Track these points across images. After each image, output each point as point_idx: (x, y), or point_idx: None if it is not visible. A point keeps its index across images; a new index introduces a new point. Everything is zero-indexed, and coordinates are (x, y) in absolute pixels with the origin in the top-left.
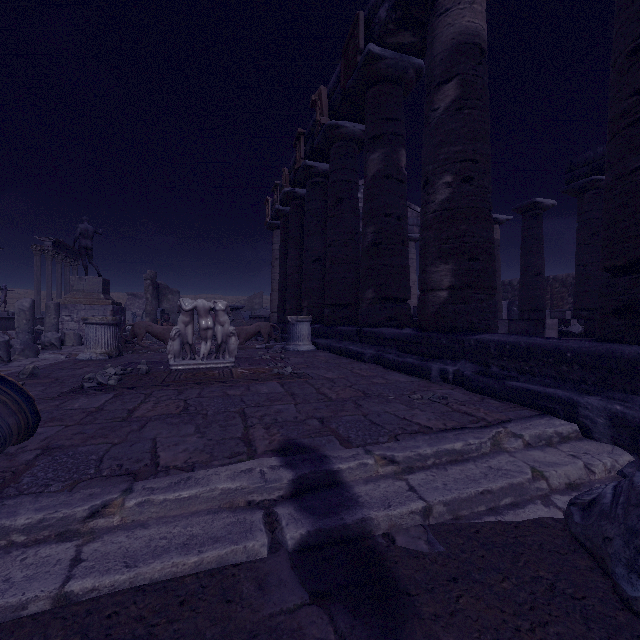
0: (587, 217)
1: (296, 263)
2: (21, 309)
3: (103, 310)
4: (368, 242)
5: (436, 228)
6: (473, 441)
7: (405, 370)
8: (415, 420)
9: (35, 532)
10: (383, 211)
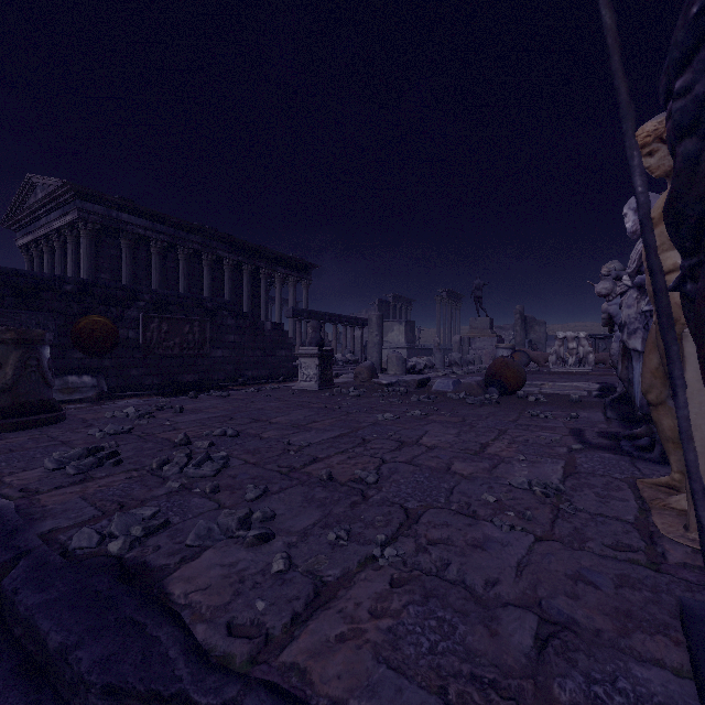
0: None
1: None
2: (455, 341)
3: (490, 341)
4: None
5: None
6: None
7: None
8: None
9: (530, 385)
10: None
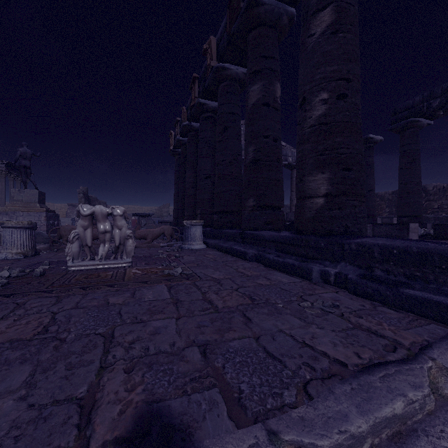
0: (407, 148)
1: (192, 180)
2: None
3: (38, 216)
4: (249, 159)
5: (313, 141)
6: (415, 395)
7: (285, 270)
8: (318, 347)
9: None
10: (262, 133)
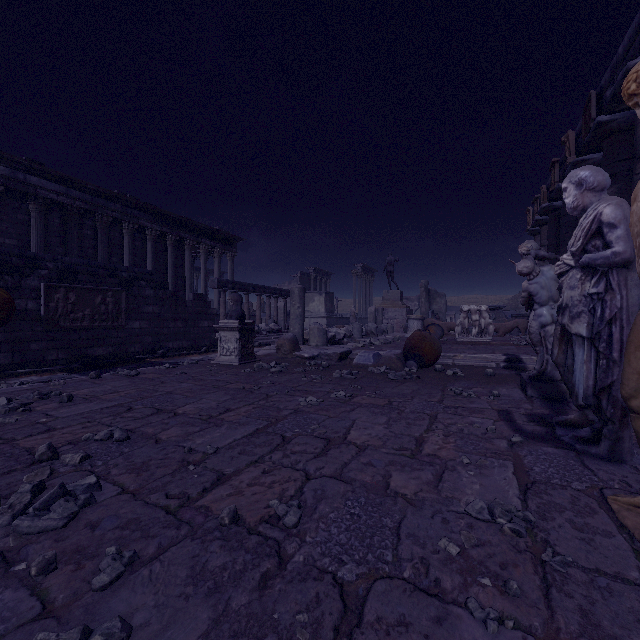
0: None
1: None
2: (371, 312)
3: (401, 312)
4: None
5: None
6: None
7: None
8: None
9: (443, 357)
10: None
